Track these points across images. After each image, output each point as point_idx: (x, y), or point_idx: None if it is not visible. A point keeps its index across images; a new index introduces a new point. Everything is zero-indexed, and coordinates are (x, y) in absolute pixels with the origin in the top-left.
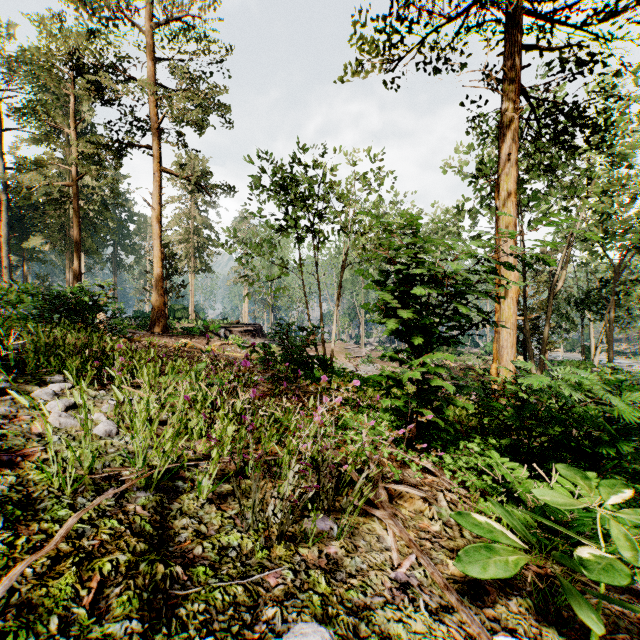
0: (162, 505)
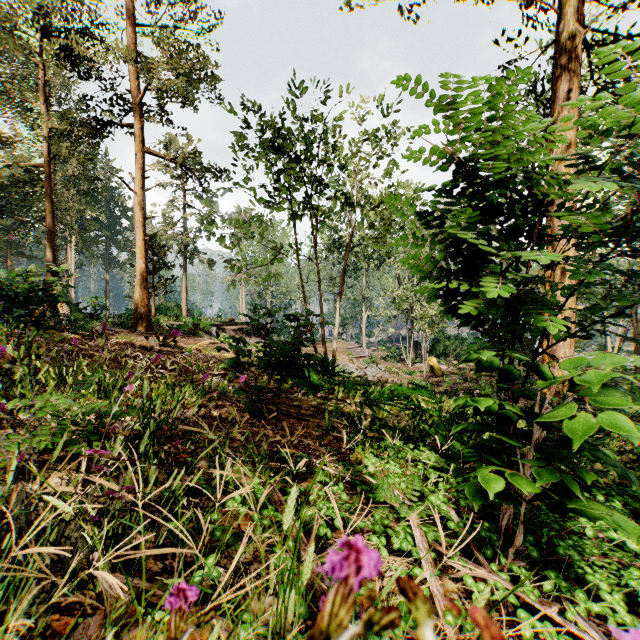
0: None
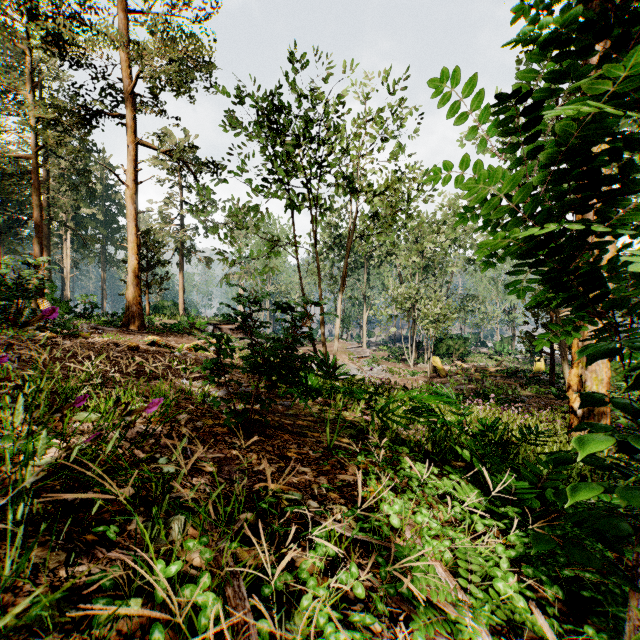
0: None
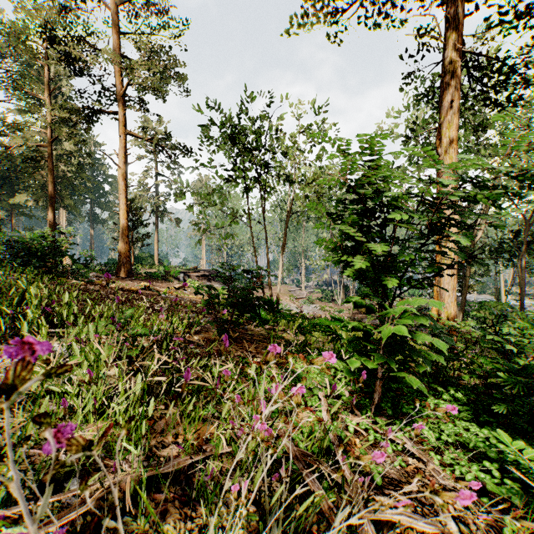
0: None
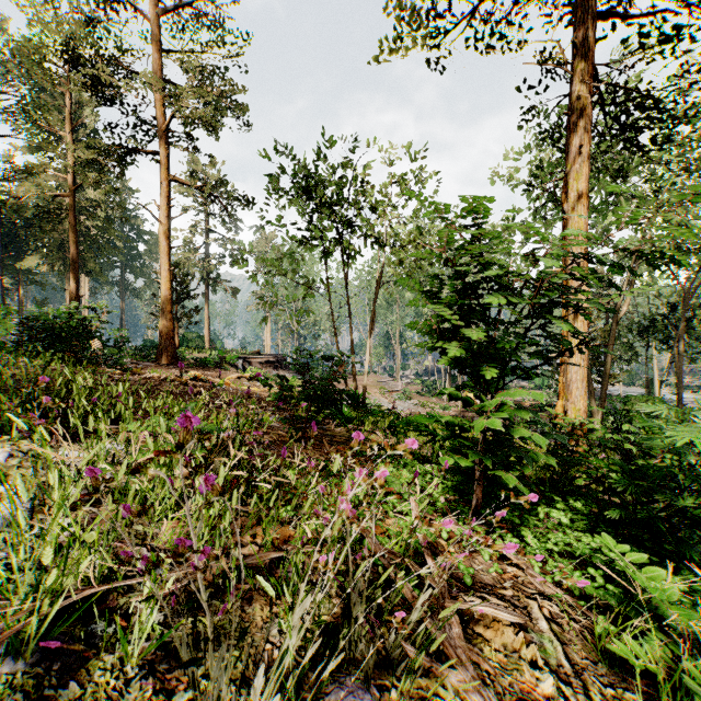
0: (40, 693)
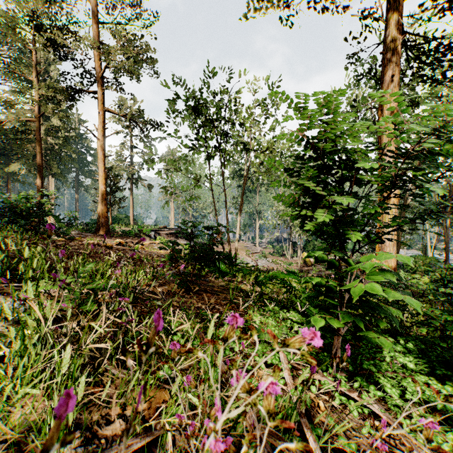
0: None
